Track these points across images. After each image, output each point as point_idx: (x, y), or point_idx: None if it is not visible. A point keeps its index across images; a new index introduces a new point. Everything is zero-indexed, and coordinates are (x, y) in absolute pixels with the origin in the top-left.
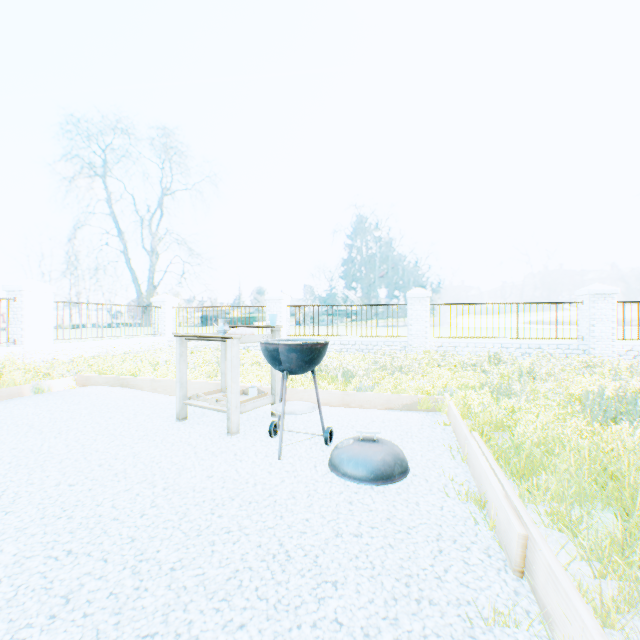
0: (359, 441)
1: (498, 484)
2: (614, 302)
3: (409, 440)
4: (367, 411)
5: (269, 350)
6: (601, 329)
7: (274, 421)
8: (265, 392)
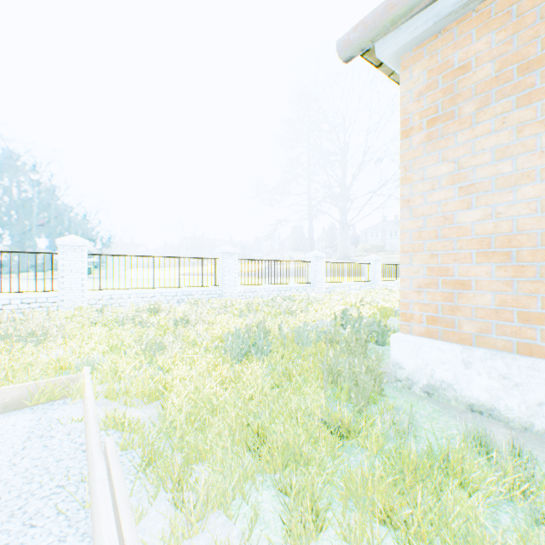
0: None
1: None
2: (237, 259)
3: None
4: None
5: None
6: (230, 278)
7: None
8: None
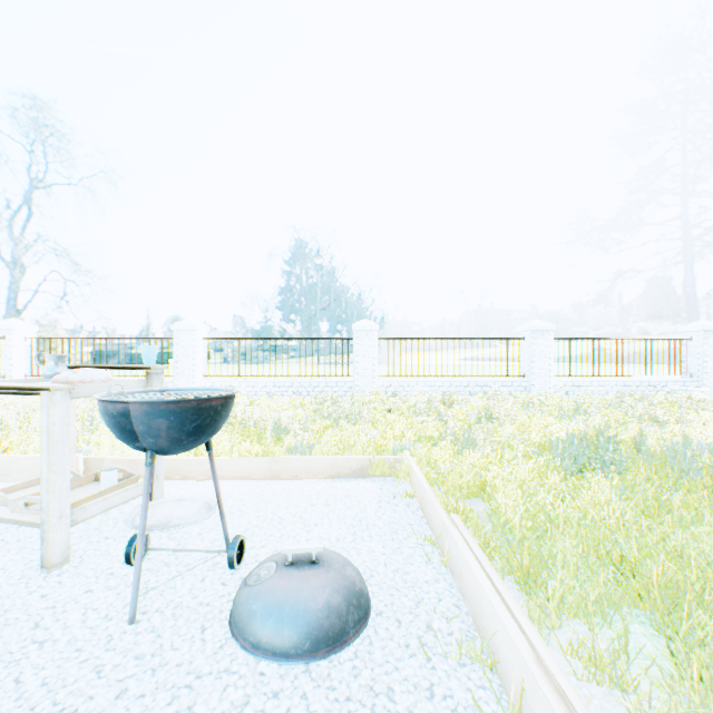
0: (287, 568)
1: (517, 630)
2: (551, 339)
3: (365, 535)
4: (304, 484)
5: (111, 414)
6: (540, 365)
7: (137, 535)
8: (135, 475)
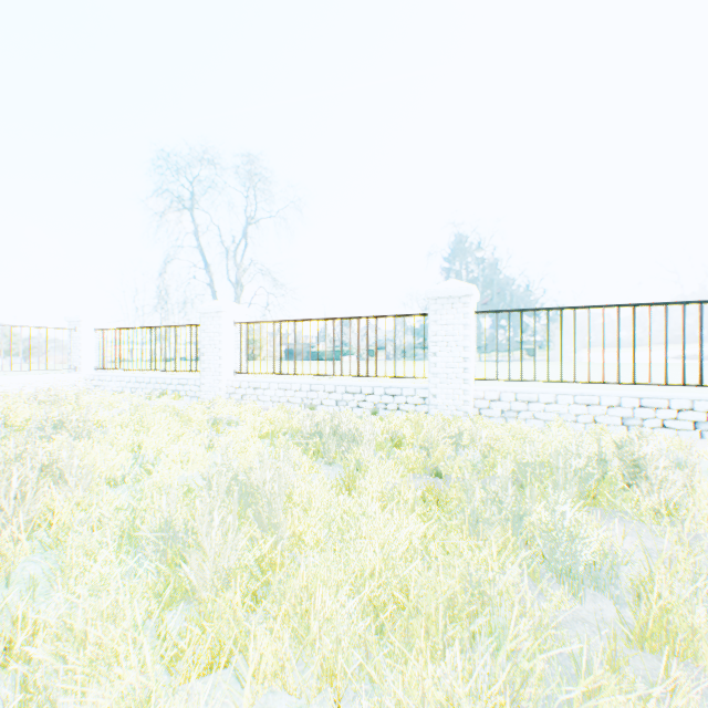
0: None
1: None
2: None
3: None
4: None
5: None
6: None
7: None
8: None
